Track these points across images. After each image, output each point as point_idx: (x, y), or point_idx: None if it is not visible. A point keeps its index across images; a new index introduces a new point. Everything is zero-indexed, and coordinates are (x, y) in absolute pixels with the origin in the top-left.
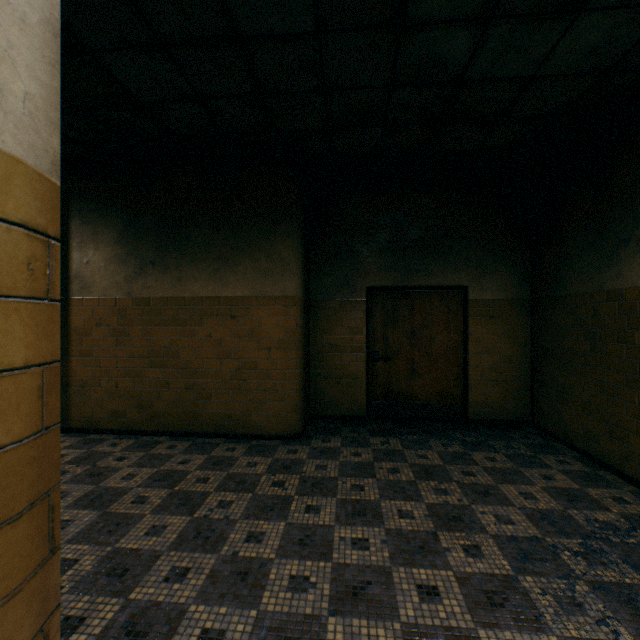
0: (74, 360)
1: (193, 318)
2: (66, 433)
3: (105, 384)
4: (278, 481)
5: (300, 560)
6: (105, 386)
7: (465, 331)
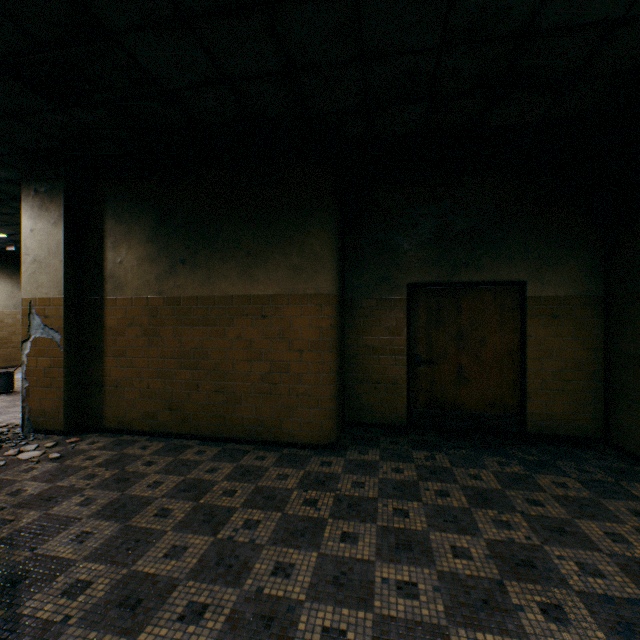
0: (108, 360)
1: (223, 318)
2: (101, 433)
3: (137, 385)
4: (310, 499)
5: (335, 606)
6: (137, 387)
7: (522, 332)
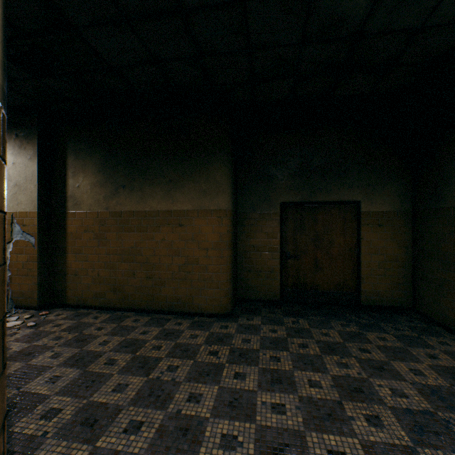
0: (69, 256)
1: (152, 226)
2: (64, 308)
3: (90, 273)
4: (213, 351)
5: (230, 420)
6: (90, 275)
7: (358, 236)
